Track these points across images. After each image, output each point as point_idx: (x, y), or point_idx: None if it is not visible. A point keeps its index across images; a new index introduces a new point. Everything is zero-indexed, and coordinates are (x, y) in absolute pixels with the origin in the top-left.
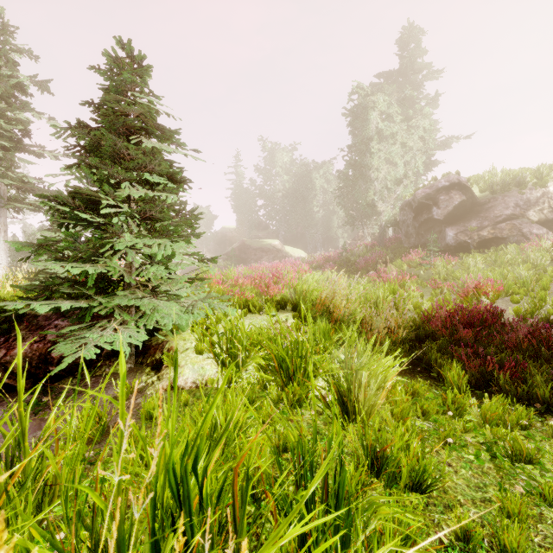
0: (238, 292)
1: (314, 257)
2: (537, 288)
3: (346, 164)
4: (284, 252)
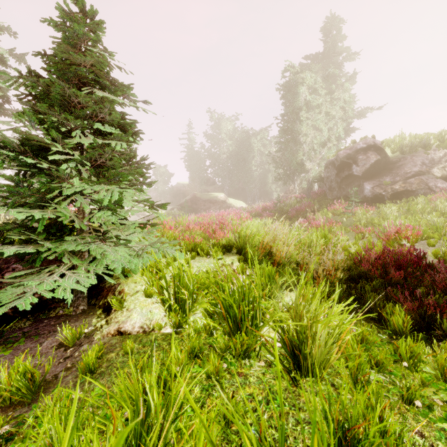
0: (187, 237)
1: (253, 207)
2: None
3: (280, 130)
4: (228, 203)
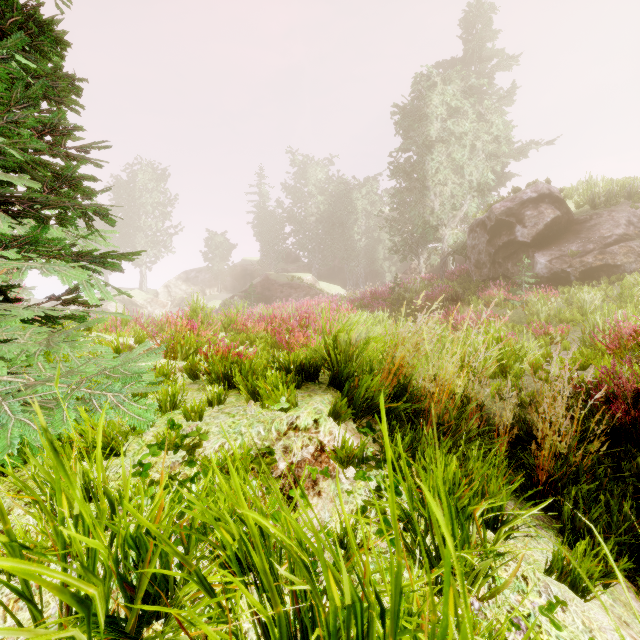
0: (223, 345)
1: (357, 294)
2: None
3: (399, 173)
4: (318, 289)
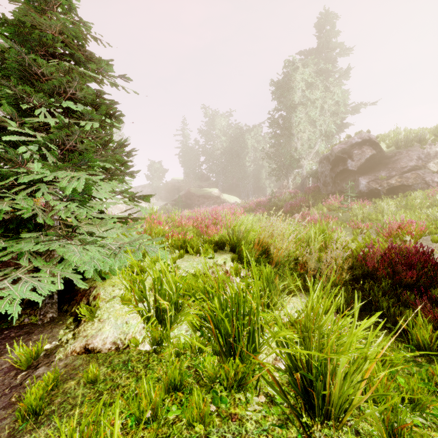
0: (177, 232)
1: (247, 203)
2: None
3: (274, 125)
4: (222, 199)
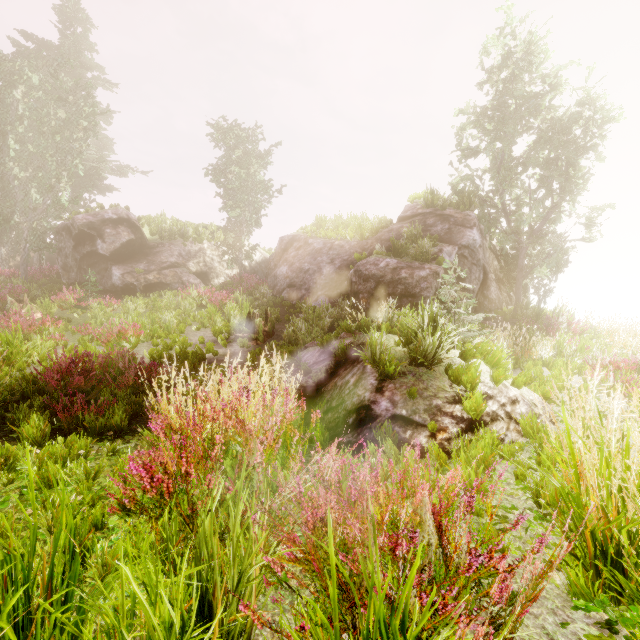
0: None
1: None
2: (177, 331)
3: None
4: None
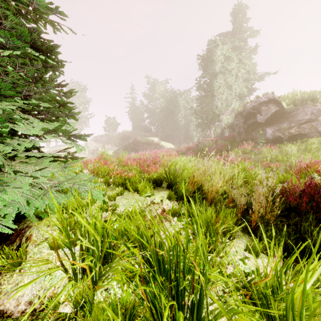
0: (120, 171)
1: (180, 148)
2: None
3: (200, 88)
4: (161, 145)
